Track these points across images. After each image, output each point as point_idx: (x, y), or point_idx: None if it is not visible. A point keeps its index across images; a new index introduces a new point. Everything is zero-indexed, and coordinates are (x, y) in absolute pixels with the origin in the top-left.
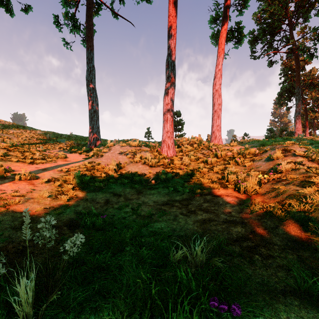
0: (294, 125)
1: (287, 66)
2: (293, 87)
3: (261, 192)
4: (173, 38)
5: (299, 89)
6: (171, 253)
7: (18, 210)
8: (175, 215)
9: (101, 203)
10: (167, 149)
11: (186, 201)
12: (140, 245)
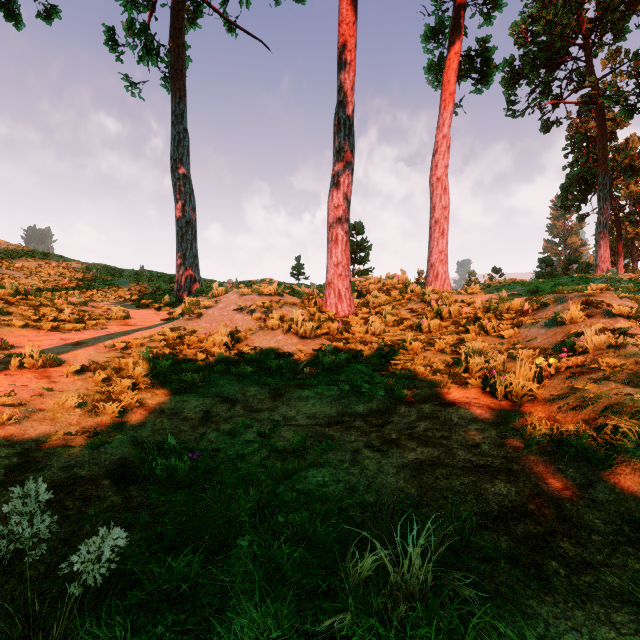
0: (593, 251)
1: (579, 131)
2: (592, 174)
3: (544, 397)
4: (348, 68)
5: (606, 178)
6: (347, 561)
7: (4, 440)
8: (355, 449)
9: (194, 419)
10: (336, 300)
11: (379, 417)
12: (273, 532)
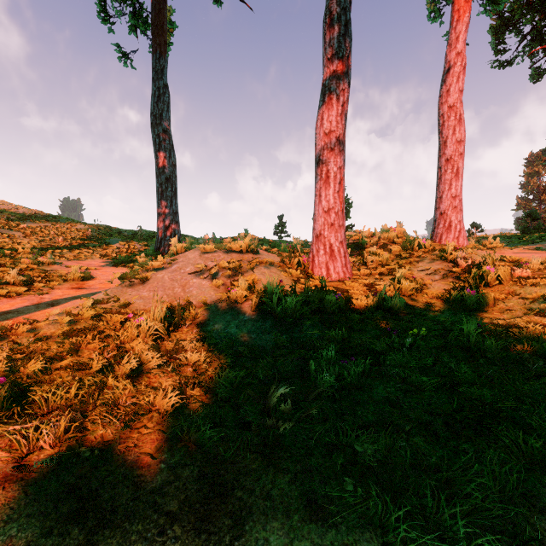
0: None
1: None
2: None
3: None
4: None
5: None
6: None
7: None
8: None
9: None
10: (327, 258)
11: None
12: None
